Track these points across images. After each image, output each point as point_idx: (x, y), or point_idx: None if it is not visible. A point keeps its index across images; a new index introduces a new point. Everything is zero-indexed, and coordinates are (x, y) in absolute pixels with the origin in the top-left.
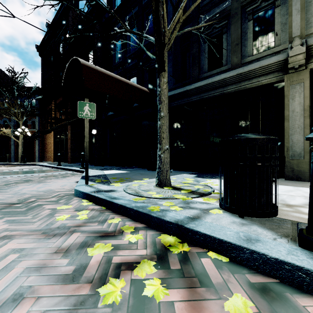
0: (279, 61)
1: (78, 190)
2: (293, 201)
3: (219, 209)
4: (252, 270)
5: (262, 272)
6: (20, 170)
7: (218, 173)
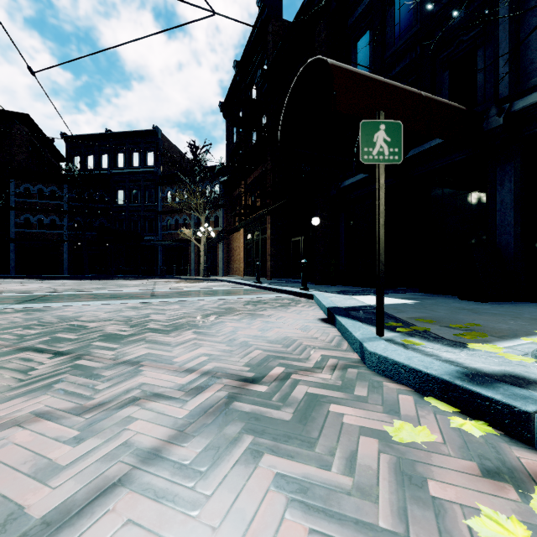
0: None
1: (392, 359)
2: None
3: None
4: None
5: None
6: (208, 289)
7: None
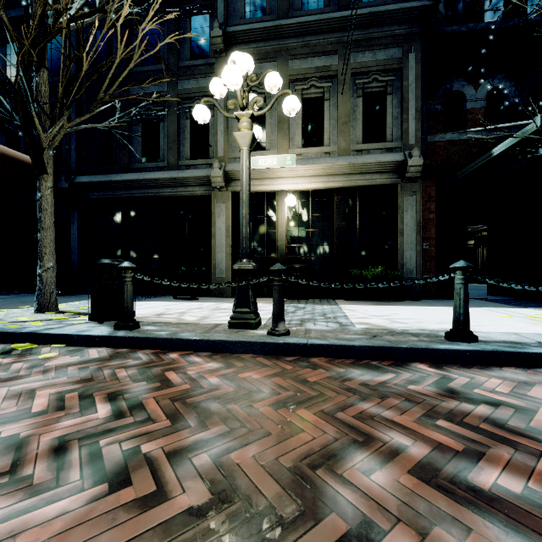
0: (209, 176)
1: None
2: (172, 312)
3: (90, 322)
4: (78, 347)
5: (82, 345)
6: None
7: (155, 295)
